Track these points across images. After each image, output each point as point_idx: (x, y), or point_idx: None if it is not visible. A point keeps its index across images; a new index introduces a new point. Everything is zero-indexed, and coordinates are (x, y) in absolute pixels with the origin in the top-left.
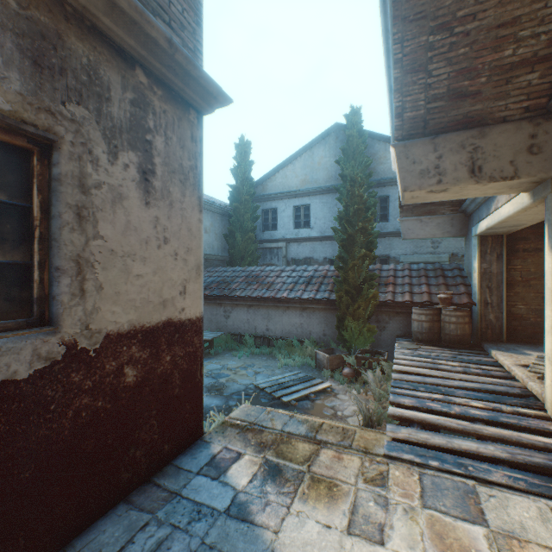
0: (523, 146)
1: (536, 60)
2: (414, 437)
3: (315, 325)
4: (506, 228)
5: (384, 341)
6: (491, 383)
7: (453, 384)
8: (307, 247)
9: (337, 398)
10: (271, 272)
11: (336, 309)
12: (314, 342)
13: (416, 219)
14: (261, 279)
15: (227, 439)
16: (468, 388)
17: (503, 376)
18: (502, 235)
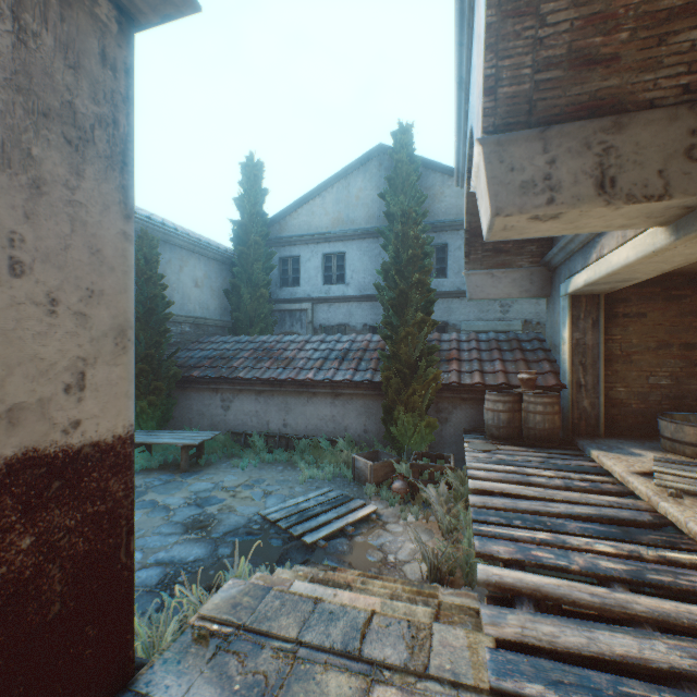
0: (678, 147)
1: None
2: (532, 635)
3: (352, 418)
4: (611, 284)
5: (446, 438)
6: (608, 505)
7: (559, 510)
8: (341, 309)
9: (387, 531)
10: (291, 343)
11: (382, 395)
12: (351, 442)
13: (486, 273)
14: (277, 354)
15: (184, 681)
16: (581, 516)
17: (619, 491)
18: (599, 295)
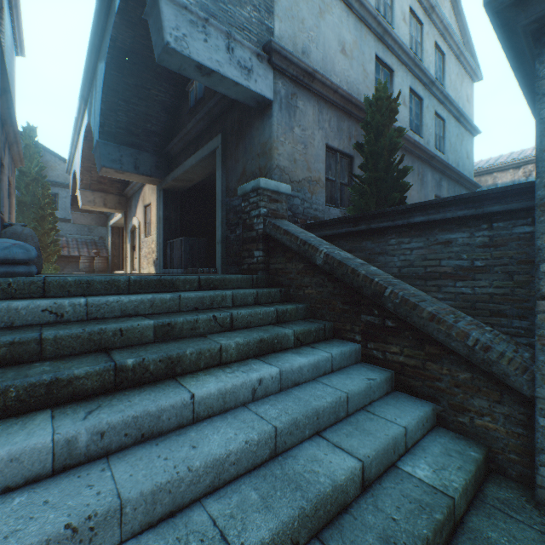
0: (118, 202)
1: (120, 182)
2: None
3: None
4: (120, 224)
5: None
6: None
7: None
8: None
9: None
10: None
11: None
12: None
13: (81, 214)
14: None
15: None
16: None
17: None
18: (121, 228)
